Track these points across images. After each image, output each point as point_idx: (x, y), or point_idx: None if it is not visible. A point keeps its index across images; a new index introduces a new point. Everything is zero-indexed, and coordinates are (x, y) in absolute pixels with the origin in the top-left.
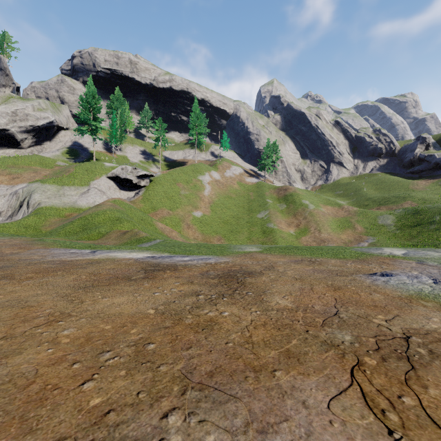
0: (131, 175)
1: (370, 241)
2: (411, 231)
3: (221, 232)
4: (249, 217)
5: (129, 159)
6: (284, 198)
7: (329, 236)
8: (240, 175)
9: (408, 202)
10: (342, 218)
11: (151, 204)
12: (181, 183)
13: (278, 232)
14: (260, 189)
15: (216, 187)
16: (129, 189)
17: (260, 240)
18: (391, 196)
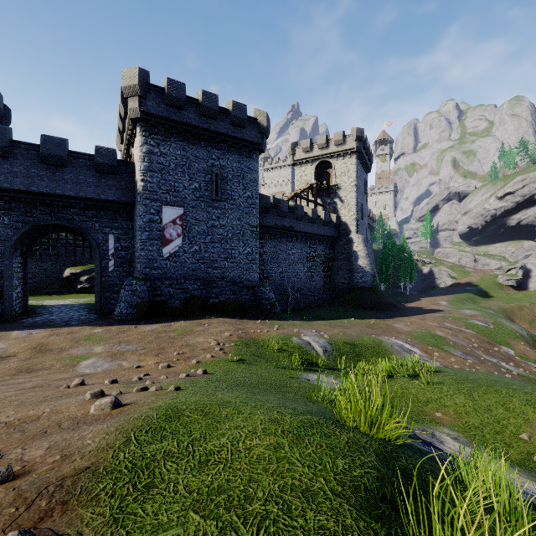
0: None
1: None
2: None
3: None
4: None
5: None
6: None
7: None
8: None
9: None
10: None
11: None
12: None
13: None
14: None
15: None
16: None
17: None
18: None
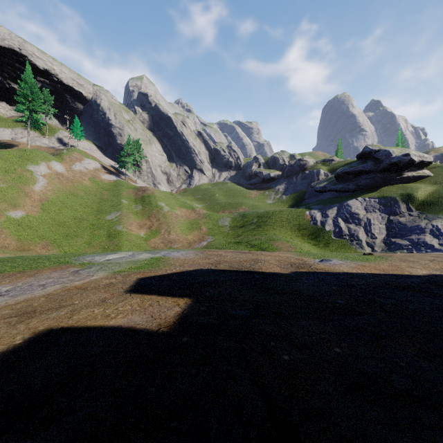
0: None
1: (209, 240)
2: (238, 230)
3: (50, 237)
4: (96, 218)
5: None
6: (141, 199)
7: (177, 237)
8: (94, 170)
9: (243, 208)
10: (193, 220)
11: None
12: None
13: (125, 235)
14: (117, 188)
15: (55, 181)
16: None
17: (102, 245)
18: (233, 201)
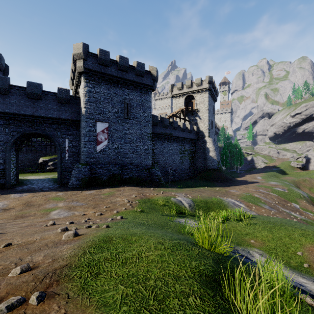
0: None
1: None
2: None
3: None
4: None
5: None
6: None
7: None
8: None
9: None
10: None
11: None
12: None
13: None
14: None
15: None
16: None
17: None
18: None
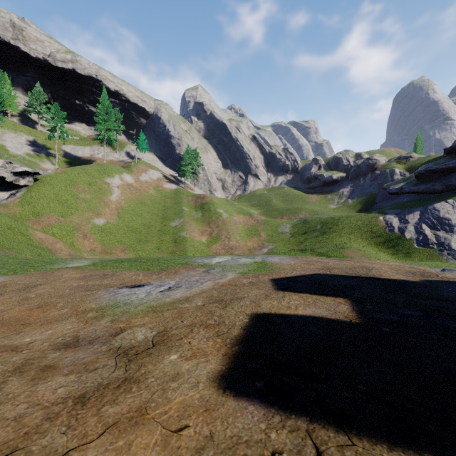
0: (2, 170)
1: (269, 247)
2: (300, 237)
3: (127, 242)
4: (162, 225)
5: (9, 150)
6: (200, 206)
7: (237, 243)
8: (157, 180)
9: (303, 213)
10: (251, 226)
11: (33, 208)
12: (81, 185)
13: (189, 241)
14: (178, 196)
15: (127, 191)
16: (1, 188)
17: (169, 250)
18: (292, 207)
